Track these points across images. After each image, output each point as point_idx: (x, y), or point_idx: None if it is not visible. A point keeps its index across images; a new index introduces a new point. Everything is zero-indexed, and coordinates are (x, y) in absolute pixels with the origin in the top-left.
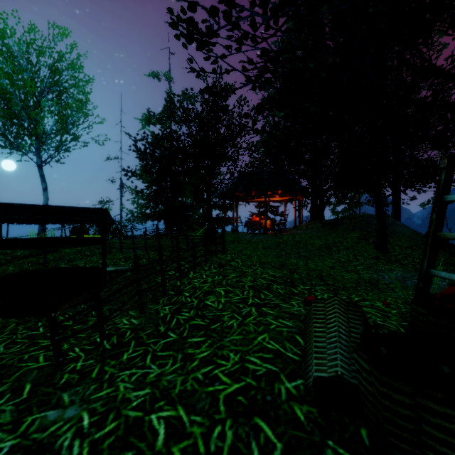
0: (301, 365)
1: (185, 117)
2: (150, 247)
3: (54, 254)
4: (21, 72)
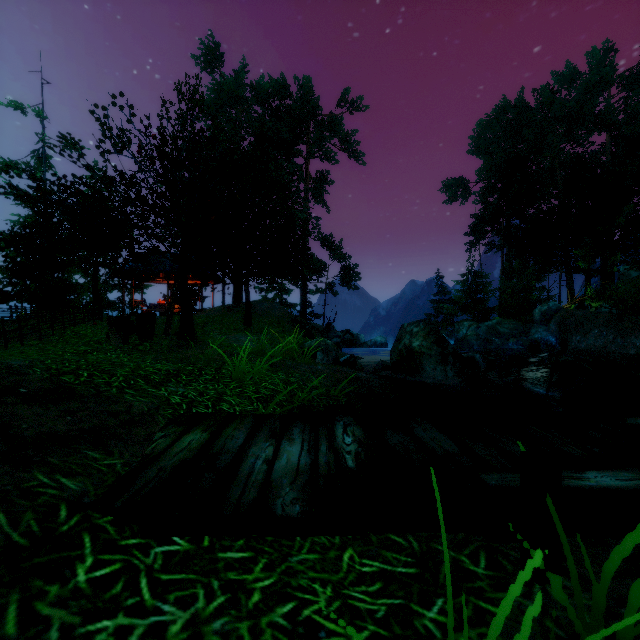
0: None
1: None
2: None
3: None
4: None
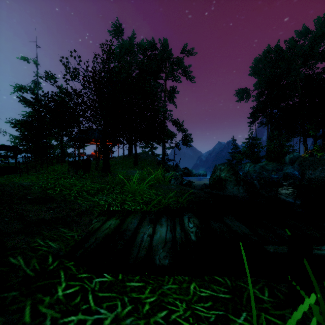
0: None
1: None
2: None
3: None
4: None
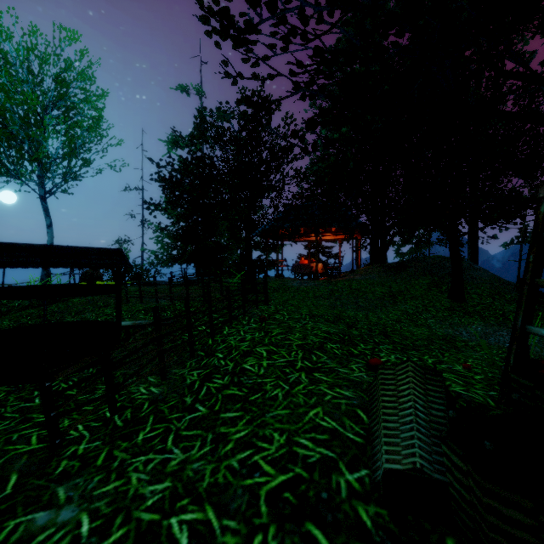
0: (365, 449)
1: (220, 138)
2: (176, 295)
3: (59, 304)
4: (20, 83)
